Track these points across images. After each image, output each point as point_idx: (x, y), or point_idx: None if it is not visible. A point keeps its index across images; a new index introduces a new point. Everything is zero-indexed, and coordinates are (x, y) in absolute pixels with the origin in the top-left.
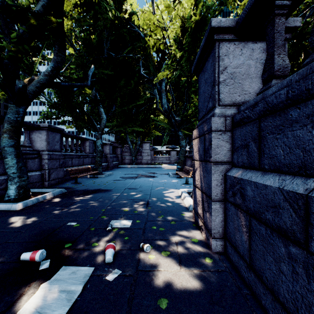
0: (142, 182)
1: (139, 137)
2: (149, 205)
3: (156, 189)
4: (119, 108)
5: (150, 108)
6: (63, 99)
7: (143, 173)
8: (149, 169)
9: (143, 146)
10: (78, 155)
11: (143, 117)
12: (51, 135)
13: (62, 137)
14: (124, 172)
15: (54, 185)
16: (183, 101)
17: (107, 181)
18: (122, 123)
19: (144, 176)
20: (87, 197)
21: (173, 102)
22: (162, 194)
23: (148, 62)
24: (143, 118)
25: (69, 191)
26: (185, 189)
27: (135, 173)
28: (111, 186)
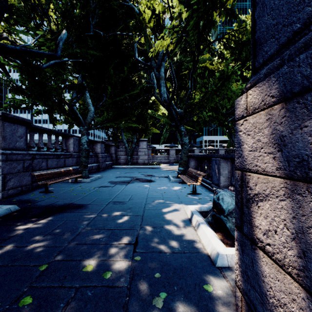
0: (134, 190)
1: (135, 134)
2: (138, 247)
3: (152, 204)
4: (110, 99)
5: (147, 102)
6: (30, 81)
7: (138, 176)
8: (146, 170)
9: (140, 145)
10: (56, 155)
11: (139, 111)
12: (9, 127)
13: (33, 131)
14: (116, 174)
15: (13, 195)
16: (186, 89)
17: (90, 188)
18: (114, 117)
19: (139, 180)
20: (40, 223)
21: (175, 88)
22: (161, 214)
23: (144, 47)
24: (140, 113)
25: (23, 209)
26: (196, 206)
27: (129, 176)
28: (90, 197)
